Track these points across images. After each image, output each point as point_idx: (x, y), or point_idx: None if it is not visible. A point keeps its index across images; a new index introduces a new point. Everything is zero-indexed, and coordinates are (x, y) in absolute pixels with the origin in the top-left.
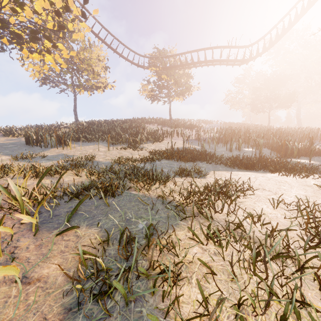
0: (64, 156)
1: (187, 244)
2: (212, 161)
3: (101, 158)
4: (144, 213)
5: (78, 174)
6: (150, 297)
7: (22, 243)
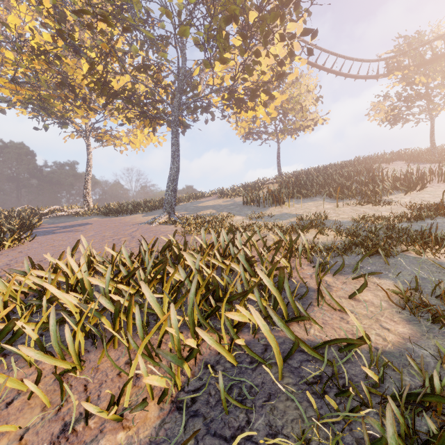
0: (289, 215)
1: None
2: None
3: (334, 216)
4: (443, 276)
5: (325, 233)
6: None
7: (326, 279)
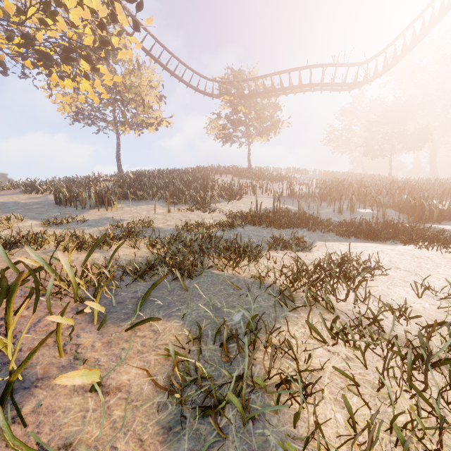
0: (110, 221)
1: (305, 344)
2: (317, 227)
3: (161, 223)
4: (237, 300)
5: (136, 246)
6: (271, 415)
7: (84, 339)
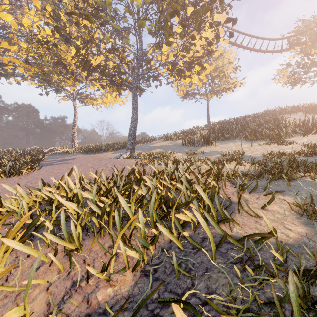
0: (216, 152)
1: None
2: None
3: (249, 153)
4: None
5: (243, 164)
6: None
7: (244, 195)
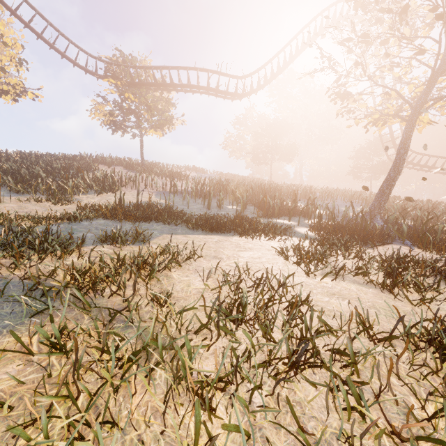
0: None
1: (3, 359)
2: (172, 221)
3: None
4: None
5: None
6: None
7: None
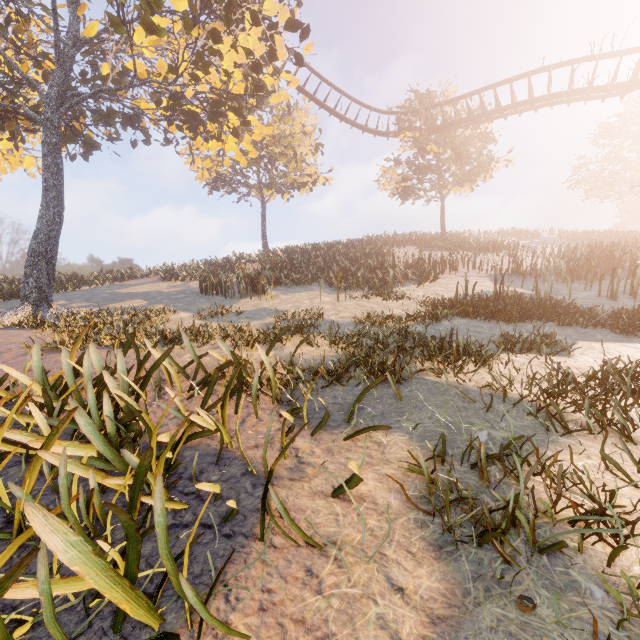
0: (269, 312)
1: (599, 480)
2: (575, 320)
3: (332, 315)
4: (474, 416)
5: (315, 343)
6: (572, 555)
7: (299, 443)
